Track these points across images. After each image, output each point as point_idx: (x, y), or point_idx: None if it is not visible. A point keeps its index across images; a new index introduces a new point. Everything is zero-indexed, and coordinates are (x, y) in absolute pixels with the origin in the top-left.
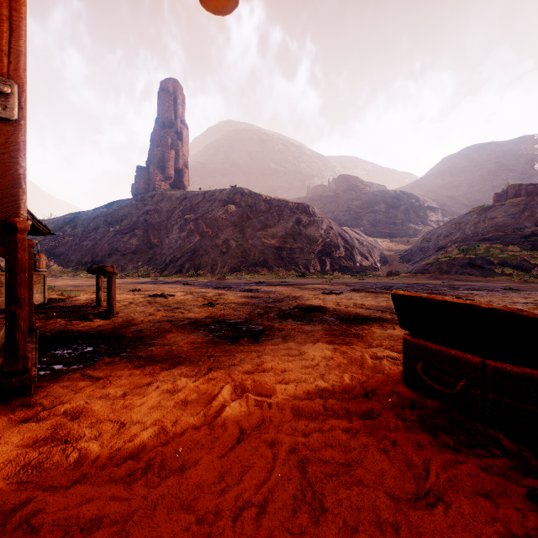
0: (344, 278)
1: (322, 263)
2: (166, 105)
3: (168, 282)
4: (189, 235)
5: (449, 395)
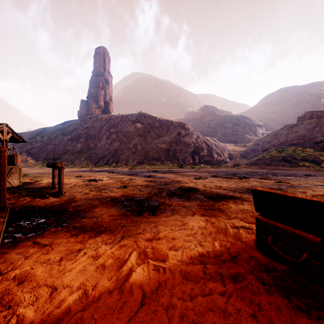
0: (207, 168)
1: (193, 159)
2: (98, 63)
3: (99, 170)
4: (112, 142)
5: (293, 262)
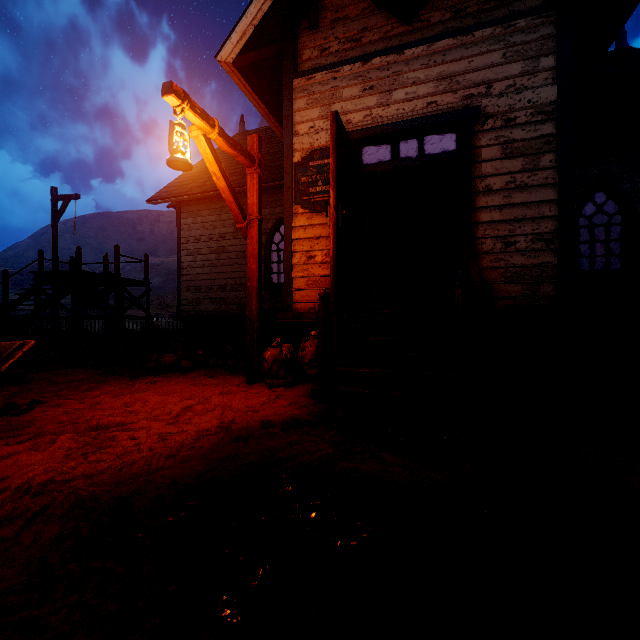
0: None
1: None
2: None
3: None
4: None
5: None
